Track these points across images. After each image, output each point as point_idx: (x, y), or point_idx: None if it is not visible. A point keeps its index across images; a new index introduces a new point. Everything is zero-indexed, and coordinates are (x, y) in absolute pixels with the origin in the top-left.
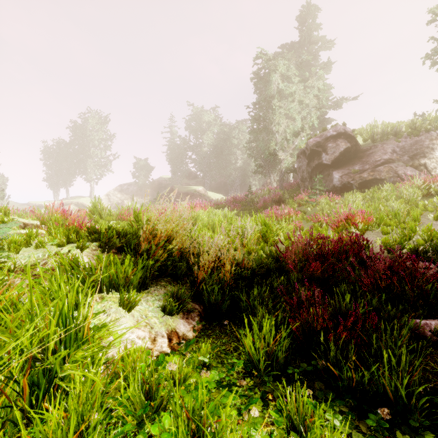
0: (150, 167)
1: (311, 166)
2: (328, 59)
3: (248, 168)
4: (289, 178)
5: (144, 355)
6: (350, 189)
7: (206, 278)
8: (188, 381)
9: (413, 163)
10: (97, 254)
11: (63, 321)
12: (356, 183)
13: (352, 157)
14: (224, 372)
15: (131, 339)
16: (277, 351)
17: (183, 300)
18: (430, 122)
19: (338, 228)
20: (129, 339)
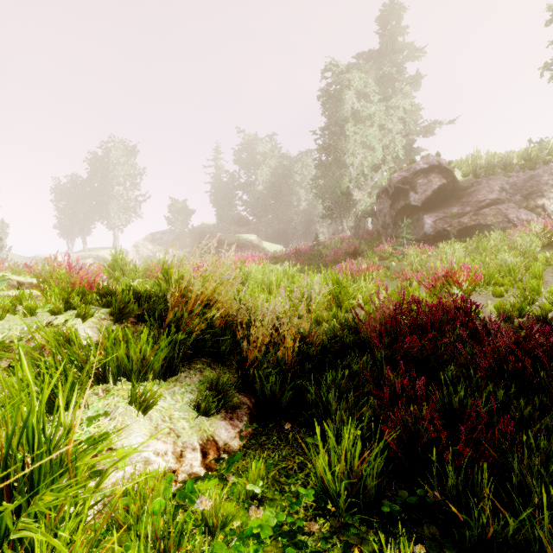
0: (190, 210)
1: (395, 209)
2: (416, 72)
3: (313, 212)
4: (366, 225)
5: (162, 484)
6: (446, 238)
7: (259, 359)
8: (229, 525)
9: (527, 205)
10: (107, 325)
11: (30, 438)
12: (454, 229)
13: (449, 197)
14: (285, 508)
15: (145, 457)
16: (365, 475)
17: (226, 392)
18: (550, 152)
19: (435, 288)
20: (141, 457)
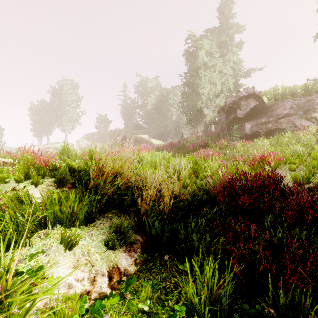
0: (109, 121)
1: (228, 119)
2: (240, 40)
3: (180, 121)
4: (211, 129)
5: (78, 304)
6: (258, 136)
7: (148, 211)
8: None
9: (306, 117)
10: (52, 189)
11: None
12: (263, 131)
13: (260, 112)
14: None
15: (68, 283)
16: (220, 295)
17: (126, 234)
18: None
19: (254, 166)
20: (65, 283)
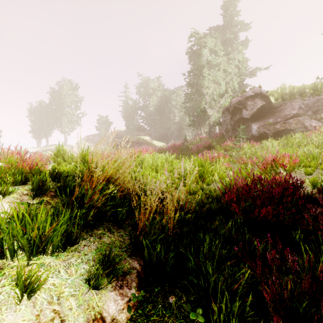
0: (110, 122)
1: (233, 120)
2: (246, 38)
3: (183, 123)
4: (215, 130)
5: None
6: (265, 138)
7: (147, 226)
8: None
9: (315, 117)
10: (27, 199)
11: None
12: (270, 132)
13: (267, 113)
14: None
15: None
16: None
17: (116, 263)
18: None
19: (266, 169)
20: None
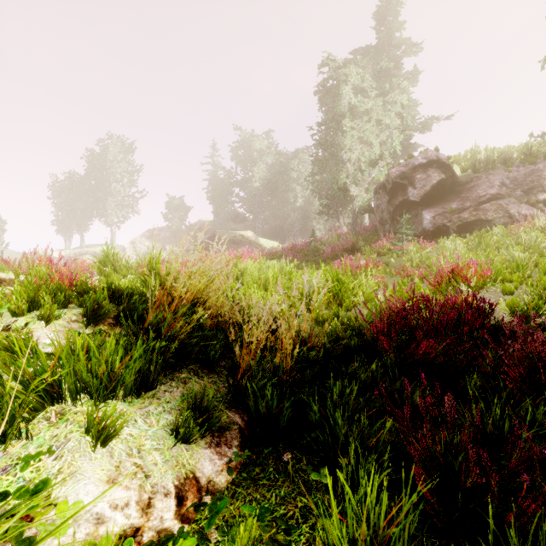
0: (187, 207)
1: (393, 204)
2: (414, 67)
3: (310, 209)
4: (363, 221)
5: None
6: (445, 234)
7: (253, 367)
8: None
9: (528, 200)
10: (78, 328)
11: None
12: (453, 225)
13: (448, 192)
14: None
15: (97, 513)
16: (392, 538)
17: (211, 412)
18: None
19: (440, 285)
20: (91, 513)
